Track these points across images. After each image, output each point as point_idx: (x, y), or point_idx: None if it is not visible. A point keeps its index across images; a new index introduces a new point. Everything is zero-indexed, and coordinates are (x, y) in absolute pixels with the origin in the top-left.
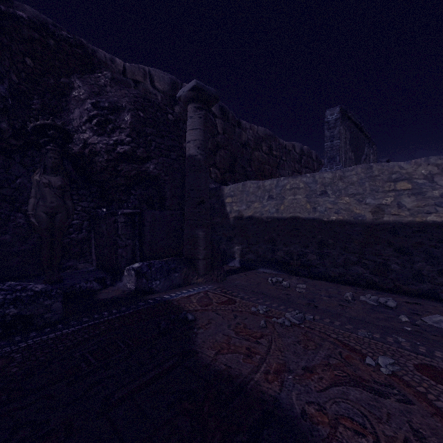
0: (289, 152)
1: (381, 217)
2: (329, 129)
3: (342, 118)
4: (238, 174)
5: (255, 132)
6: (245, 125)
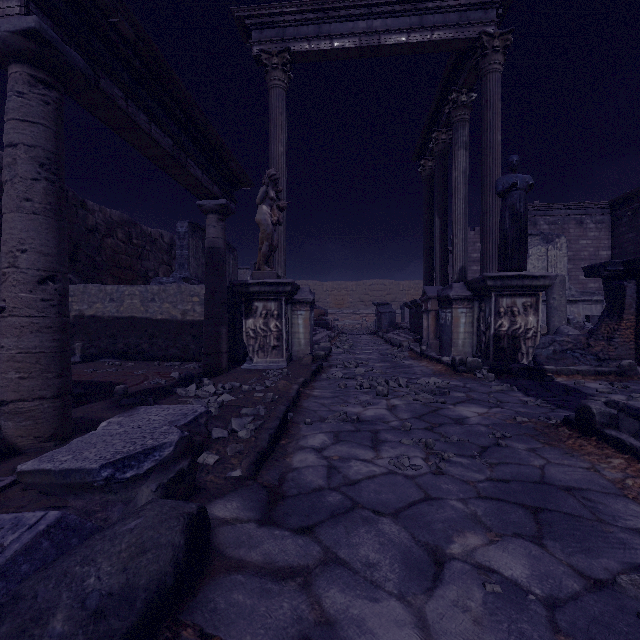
0: (156, 241)
1: (186, 317)
2: (180, 239)
3: (192, 230)
4: (82, 265)
5: (107, 216)
6: (93, 207)
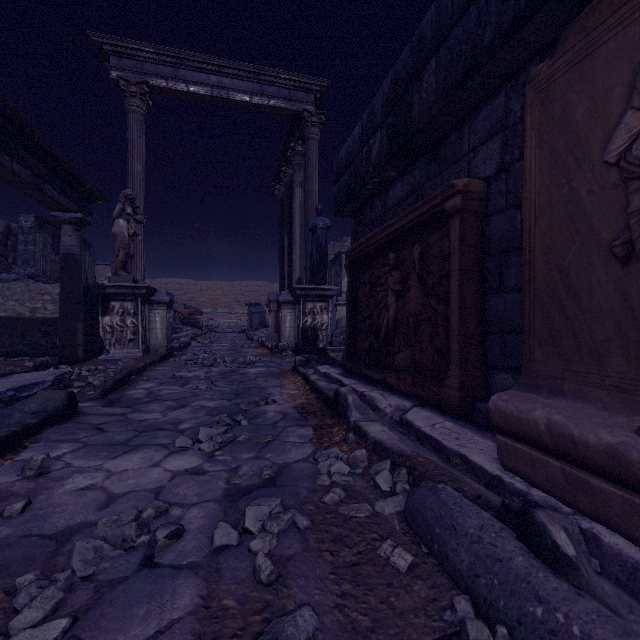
0: None
1: (36, 315)
2: (23, 234)
3: (40, 226)
4: None
5: None
6: None
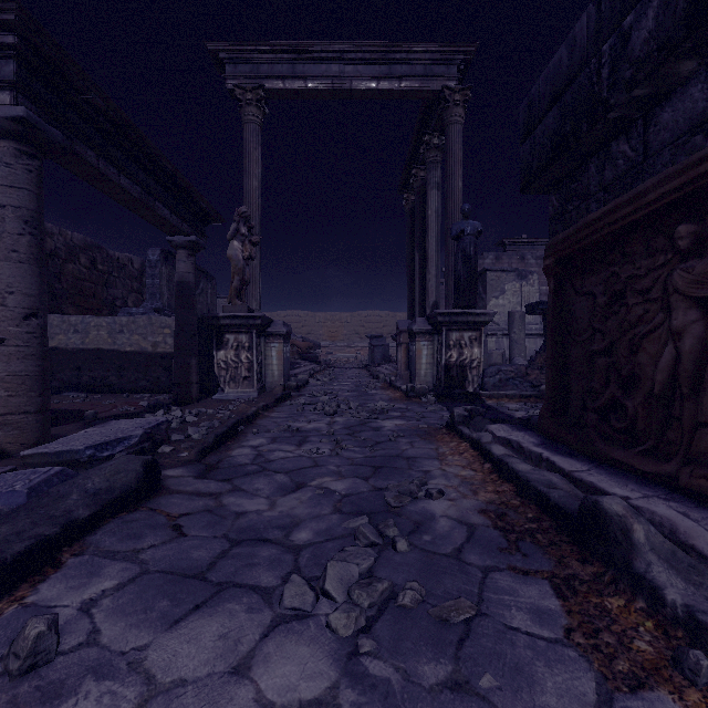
0: (124, 267)
1: (157, 349)
2: (151, 268)
3: (165, 258)
4: None
5: (68, 239)
6: (52, 229)
